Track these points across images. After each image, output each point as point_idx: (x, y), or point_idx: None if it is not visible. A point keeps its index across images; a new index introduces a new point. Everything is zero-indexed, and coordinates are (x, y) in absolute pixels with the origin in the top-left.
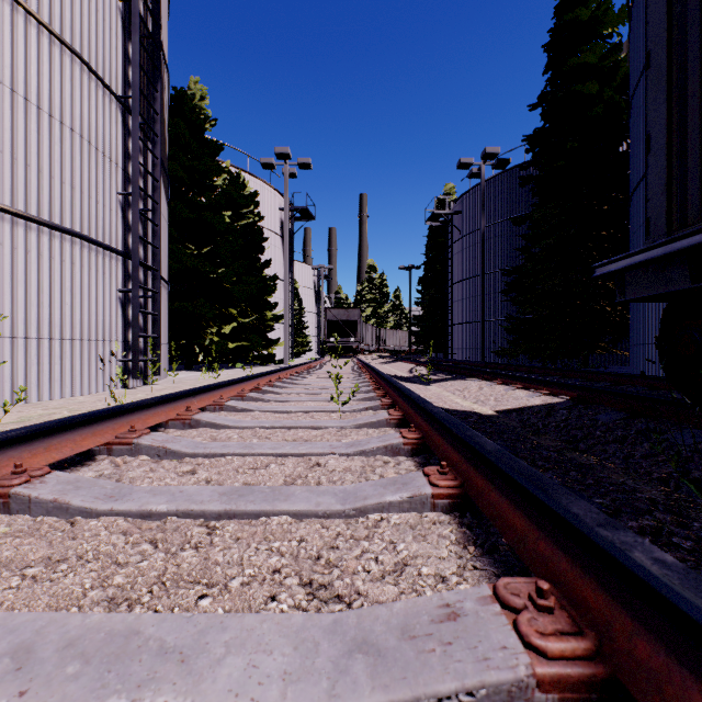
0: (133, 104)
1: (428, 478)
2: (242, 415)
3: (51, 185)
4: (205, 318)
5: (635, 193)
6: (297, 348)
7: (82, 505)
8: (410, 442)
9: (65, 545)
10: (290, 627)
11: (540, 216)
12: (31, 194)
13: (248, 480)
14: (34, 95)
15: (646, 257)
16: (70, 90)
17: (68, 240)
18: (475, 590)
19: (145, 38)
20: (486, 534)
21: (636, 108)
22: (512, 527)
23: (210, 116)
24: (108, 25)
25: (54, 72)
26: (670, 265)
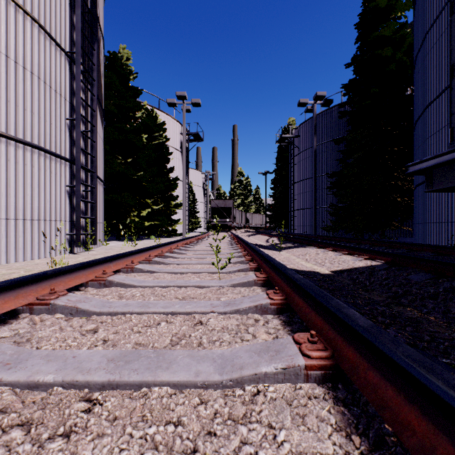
0: (76, 57)
1: (299, 347)
2: (147, 275)
3: (16, 111)
4: (130, 206)
5: (418, 121)
6: (192, 225)
7: None
8: (276, 303)
9: None
10: None
11: (352, 138)
12: (1, 117)
13: (139, 341)
14: (3, 47)
15: (453, 156)
16: (31, 45)
17: (29, 150)
18: None
19: (86, 14)
20: (366, 416)
21: (419, 63)
22: (409, 426)
23: (133, 71)
24: (58, 2)
25: (18, 32)
26: None
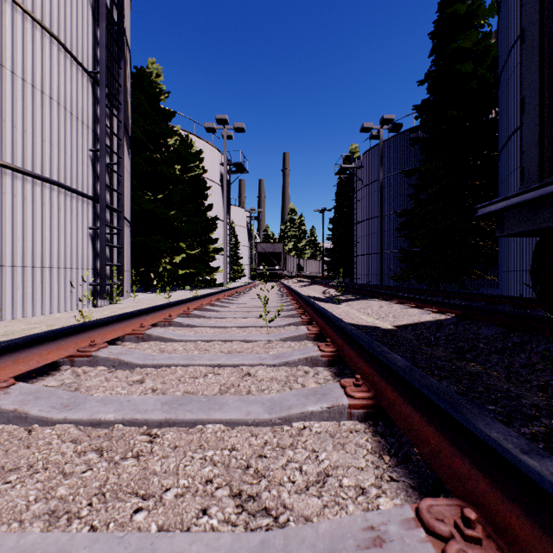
0: (101, 78)
1: (344, 390)
2: (187, 329)
3: (33, 143)
4: (160, 250)
5: (503, 151)
6: (234, 274)
7: (39, 414)
8: (327, 355)
9: (18, 454)
10: (218, 550)
11: (426, 169)
12: (17, 150)
13: (188, 389)
14: (19, 70)
15: (522, 199)
16: (49, 66)
17: (48, 187)
18: (398, 511)
19: (111, 26)
20: (399, 443)
21: (504, 82)
22: (426, 440)
23: (164, 90)
24: (80, 14)
25: (36, 51)
26: (542, 206)
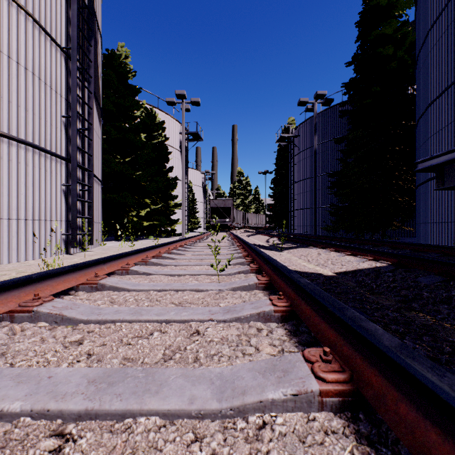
0: (72, 53)
1: (311, 368)
2: (143, 277)
3: (9, 108)
4: (128, 205)
5: (420, 120)
6: (191, 225)
7: None
8: (280, 310)
9: None
10: None
11: (353, 137)
12: None
13: (128, 355)
14: None
15: None
16: (24, 40)
17: (23, 148)
18: None
19: (83, 9)
20: None
21: (421, 61)
22: None
23: (131, 69)
24: None
25: (11, 26)
26: None
